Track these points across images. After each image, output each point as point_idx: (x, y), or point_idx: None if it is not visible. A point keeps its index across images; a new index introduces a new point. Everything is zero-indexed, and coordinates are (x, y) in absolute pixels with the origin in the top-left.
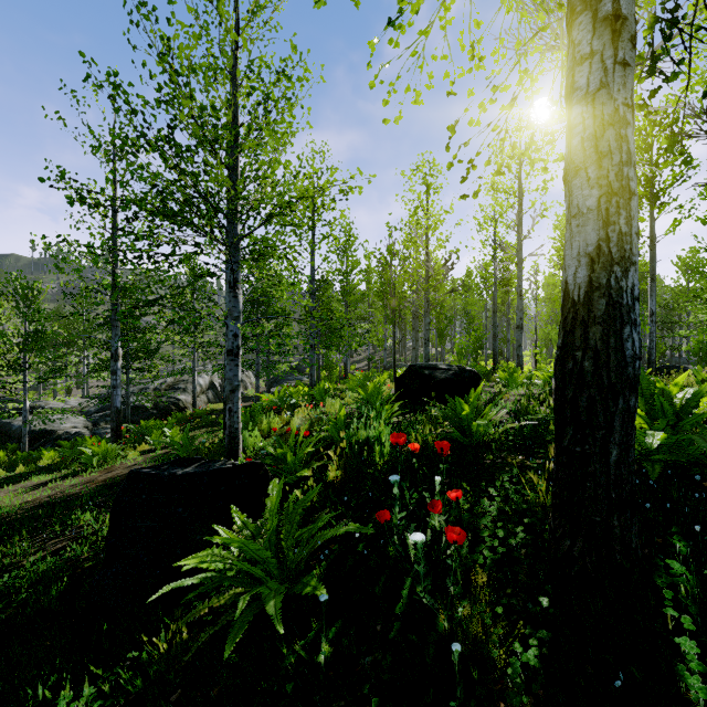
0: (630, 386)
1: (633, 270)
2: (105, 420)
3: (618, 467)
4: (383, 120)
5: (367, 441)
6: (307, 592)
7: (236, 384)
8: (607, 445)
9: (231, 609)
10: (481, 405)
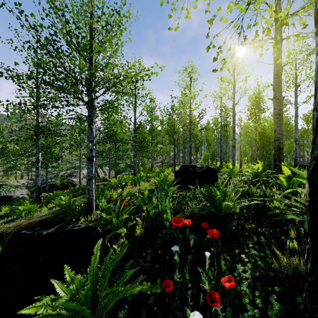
0: None
1: None
2: None
3: None
4: (168, 28)
5: (159, 211)
6: None
7: (92, 176)
8: None
9: None
10: (225, 190)
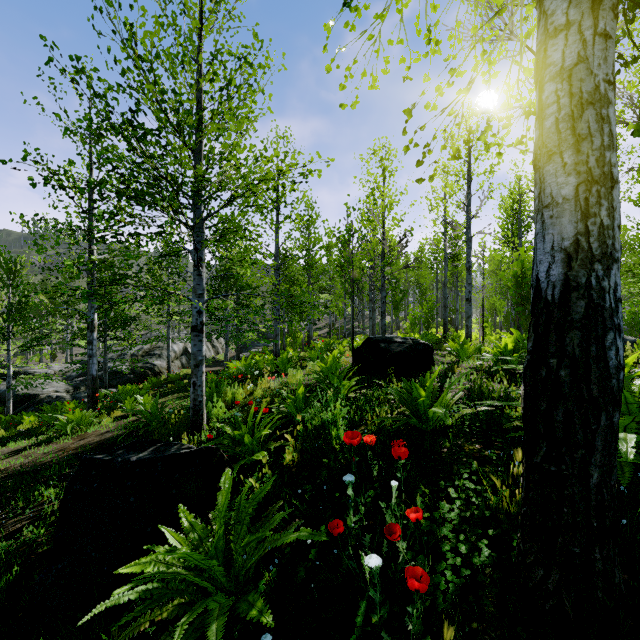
0: (613, 400)
1: (615, 267)
2: (85, 384)
3: (599, 492)
4: (340, 105)
5: (323, 423)
6: (252, 617)
7: (200, 359)
8: (586, 467)
9: (177, 616)
10: (436, 388)
